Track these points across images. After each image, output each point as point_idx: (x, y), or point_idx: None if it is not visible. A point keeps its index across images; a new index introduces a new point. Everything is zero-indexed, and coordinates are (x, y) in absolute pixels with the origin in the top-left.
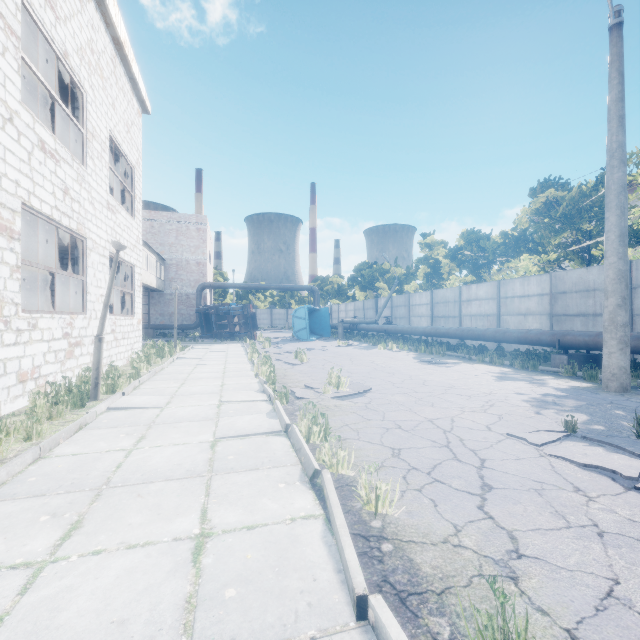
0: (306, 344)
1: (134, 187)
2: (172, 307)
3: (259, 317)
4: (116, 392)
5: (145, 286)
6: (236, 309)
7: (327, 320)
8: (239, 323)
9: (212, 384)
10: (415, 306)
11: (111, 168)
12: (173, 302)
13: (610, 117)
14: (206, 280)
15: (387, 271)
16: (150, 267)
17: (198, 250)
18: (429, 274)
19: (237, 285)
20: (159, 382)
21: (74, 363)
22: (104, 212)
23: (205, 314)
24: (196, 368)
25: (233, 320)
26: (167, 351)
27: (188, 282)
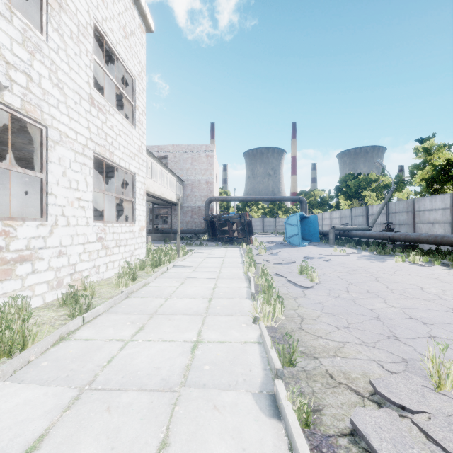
0: (300, 250)
1: (135, 97)
2: (188, 217)
3: (253, 224)
4: (24, 349)
5: (167, 200)
6: (234, 217)
7: (315, 227)
8: (237, 229)
9: (180, 338)
10: (423, 211)
11: (98, 63)
12: (189, 213)
13: None
14: (213, 195)
15: (375, 180)
16: (170, 186)
17: (207, 172)
18: (430, 179)
19: (236, 198)
20: (114, 319)
21: (15, 285)
22: (84, 106)
23: (211, 222)
24: (182, 285)
25: (232, 227)
26: (166, 257)
27: (199, 197)
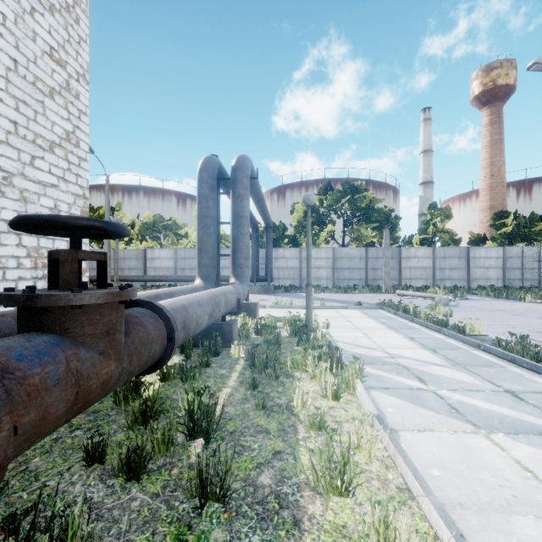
0: None
1: None
2: None
3: None
4: None
5: None
6: None
7: None
8: None
9: None
10: None
11: None
12: None
13: (106, 208)
14: None
15: None
16: None
17: None
18: None
19: None
20: None
21: None
22: None
23: None
24: None
25: None
26: None
27: None
